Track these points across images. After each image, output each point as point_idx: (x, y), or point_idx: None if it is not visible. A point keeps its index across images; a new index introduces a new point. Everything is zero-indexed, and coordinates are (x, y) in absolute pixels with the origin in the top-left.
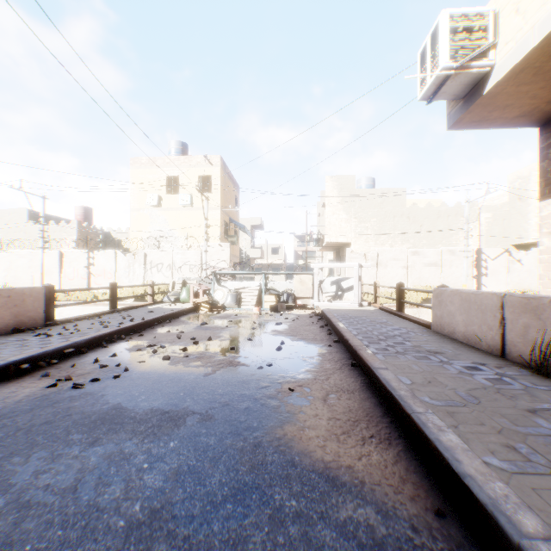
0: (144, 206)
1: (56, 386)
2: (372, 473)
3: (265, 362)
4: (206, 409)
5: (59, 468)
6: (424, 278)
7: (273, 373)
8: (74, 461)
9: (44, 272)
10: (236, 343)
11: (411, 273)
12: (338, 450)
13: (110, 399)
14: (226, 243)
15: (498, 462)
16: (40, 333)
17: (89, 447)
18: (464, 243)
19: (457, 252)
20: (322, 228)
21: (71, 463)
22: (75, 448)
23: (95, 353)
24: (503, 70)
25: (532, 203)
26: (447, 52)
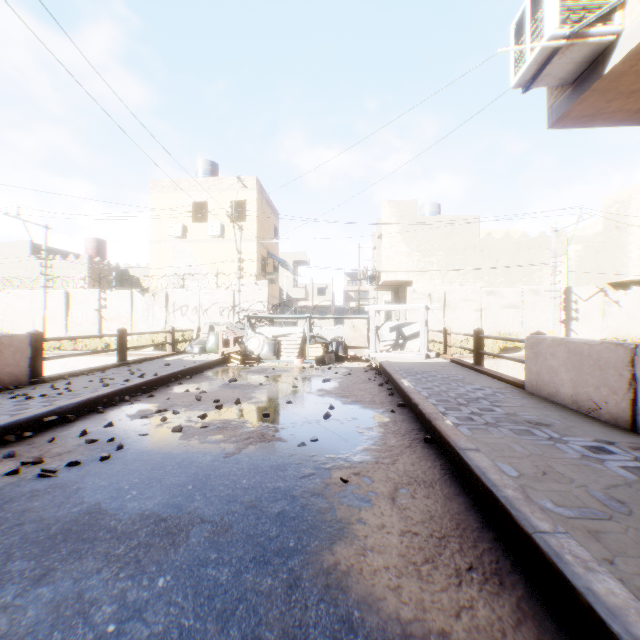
0: (166, 237)
1: (17, 473)
2: None
3: (308, 435)
4: (221, 514)
5: None
6: (502, 323)
7: (319, 452)
8: None
9: (46, 316)
10: (271, 408)
11: (485, 317)
12: (422, 596)
13: (87, 496)
14: (264, 281)
15: None
16: (19, 394)
17: (31, 587)
18: (550, 280)
19: (541, 292)
20: (378, 264)
21: None
22: (8, 590)
23: (87, 421)
24: (635, 36)
25: (633, 233)
26: (556, 15)
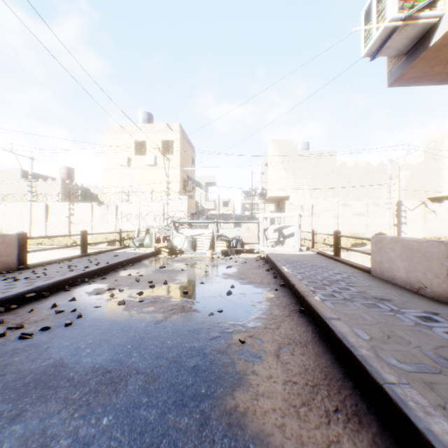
0: (116, 166)
1: (4, 335)
2: None
3: (216, 307)
4: (151, 367)
5: None
6: (352, 226)
7: (223, 320)
8: None
9: (32, 221)
10: (189, 287)
11: (341, 222)
12: (300, 433)
13: (54, 353)
14: (185, 196)
15: None
16: (9, 277)
17: (7, 424)
18: (387, 196)
19: (380, 204)
20: (265, 184)
21: None
22: None
23: (57, 297)
24: None
25: (445, 162)
26: (395, 4)
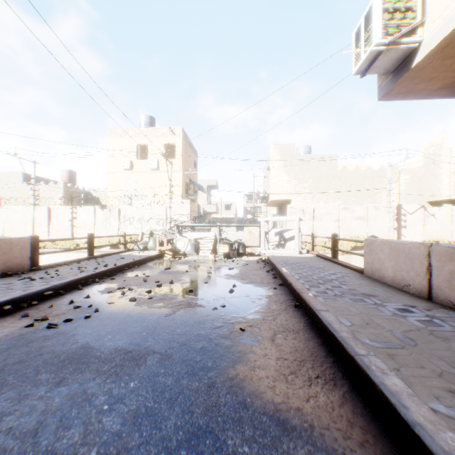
0: (118, 169)
1: (33, 325)
2: (320, 416)
3: (219, 303)
4: (165, 348)
5: (24, 410)
6: (353, 230)
7: (226, 313)
8: (39, 401)
9: (35, 224)
10: (194, 286)
11: (341, 225)
12: (287, 391)
13: (80, 339)
14: (187, 200)
15: (444, 409)
16: (25, 277)
17: (54, 387)
18: (387, 200)
19: (381, 208)
20: (267, 188)
21: (35, 404)
22: (41, 389)
23: (72, 295)
24: (430, 45)
25: (444, 167)
26: (380, 30)
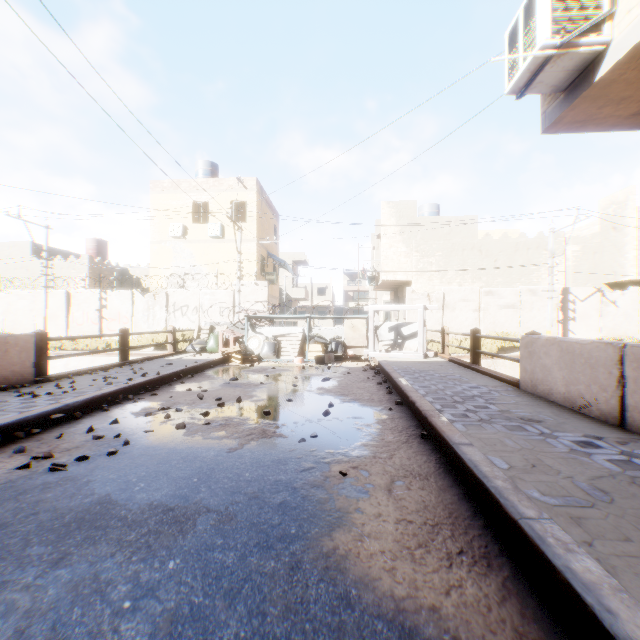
0: (166, 237)
1: (29, 467)
2: (469, 622)
3: (308, 431)
4: (226, 504)
5: None
6: (500, 323)
7: (318, 448)
8: (22, 594)
9: (47, 316)
10: (272, 406)
11: (483, 317)
12: (415, 577)
13: (97, 488)
14: (264, 281)
15: None
16: (25, 392)
17: (50, 569)
18: (548, 281)
19: (539, 292)
20: (377, 264)
21: (16, 599)
22: (29, 572)
23: (92, 419)
24: (623, 47)
25: (629, 233)
26: (548, 26)
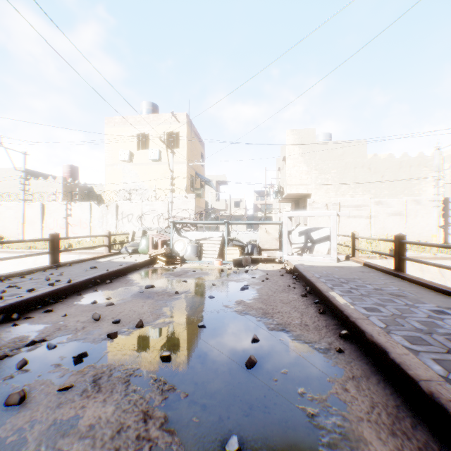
0: (117, 161)
1: None
2: None
3: (223, 422)
4: None
5: None
6: (388, 228)
7: None
8: None
9: (25, 222)
10: (177, 337)
11: (373, 223)
12: None
13: None
14: (192, 194)
15: None
16: None
17: None
18: (434, 191)
19: (422, 202)
20: (282, 181)
21: None
22: None
23: None
24: None
25: None
26: None
